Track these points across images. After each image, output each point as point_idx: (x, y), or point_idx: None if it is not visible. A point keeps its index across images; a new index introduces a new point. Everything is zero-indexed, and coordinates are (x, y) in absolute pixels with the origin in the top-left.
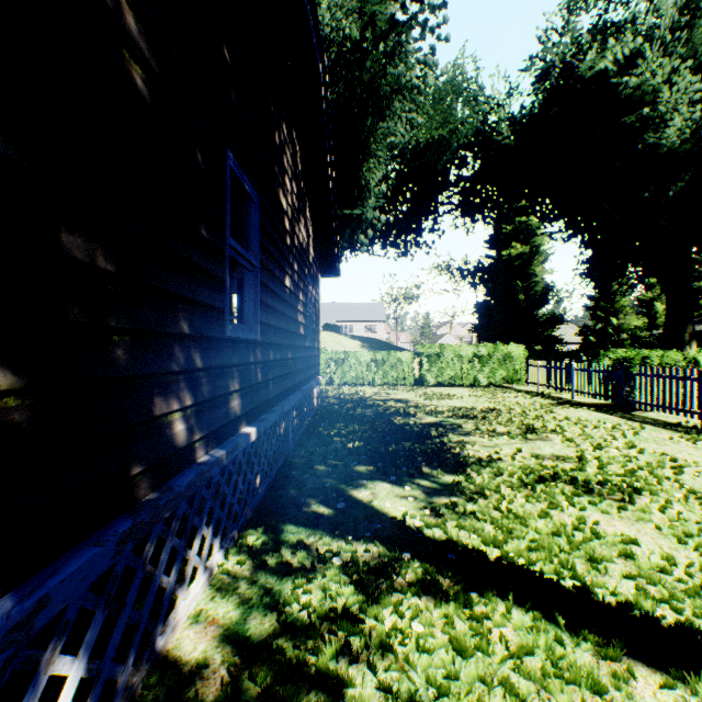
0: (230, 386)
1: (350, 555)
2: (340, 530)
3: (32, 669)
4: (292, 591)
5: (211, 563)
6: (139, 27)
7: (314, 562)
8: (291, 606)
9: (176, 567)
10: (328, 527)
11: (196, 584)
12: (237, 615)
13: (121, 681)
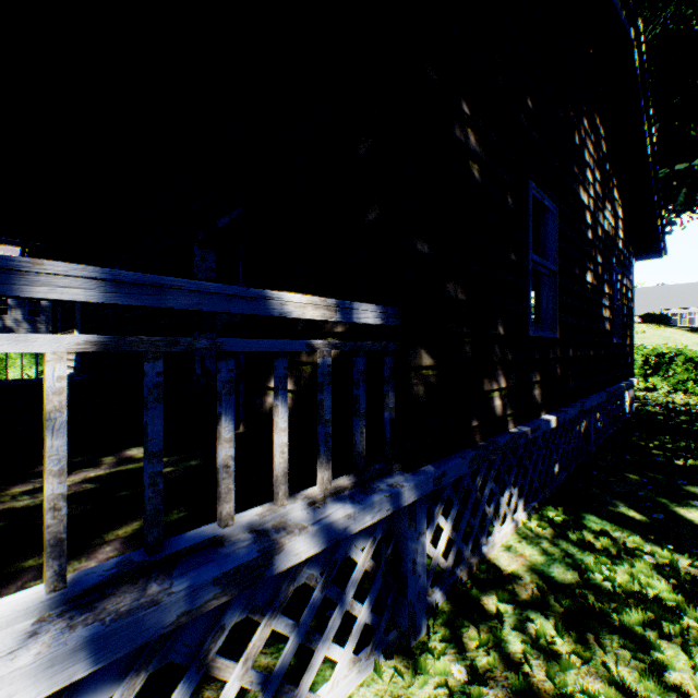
0: (531, 377)
1: (666, 561)
2: (655, 537)
3: (431, 512)
4: (593, 562)
5: (515, 517)
6: (475, 140)
7: (618, 550)
8: (592, 572)
9: (492, 503)
10: (638, 530)
11: (505, 525)
12: (540, 559)
13: (464, 554)
